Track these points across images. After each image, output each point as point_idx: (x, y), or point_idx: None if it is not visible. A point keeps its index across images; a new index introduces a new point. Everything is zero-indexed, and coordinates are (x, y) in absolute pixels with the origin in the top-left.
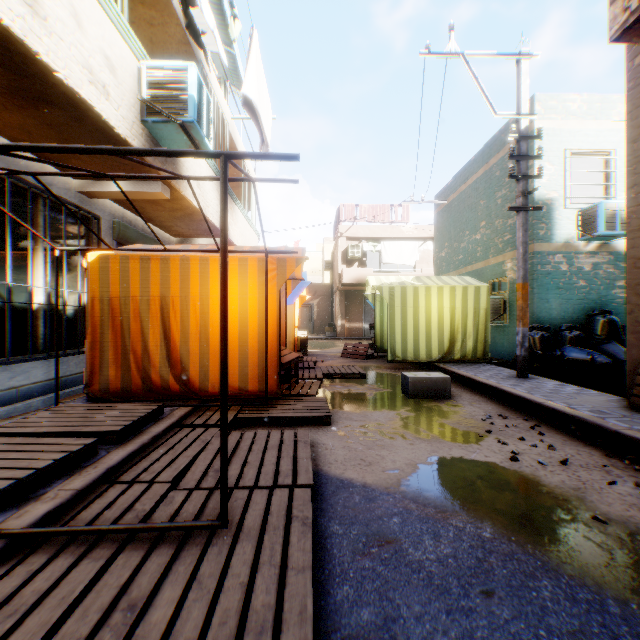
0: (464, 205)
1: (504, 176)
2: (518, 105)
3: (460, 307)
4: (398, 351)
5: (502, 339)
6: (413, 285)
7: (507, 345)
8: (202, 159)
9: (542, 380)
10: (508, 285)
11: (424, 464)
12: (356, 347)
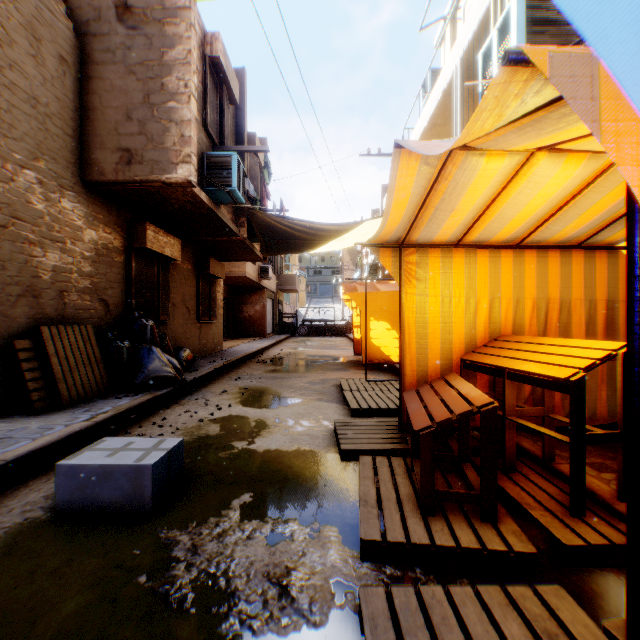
0: None
1: None
2: None
3: None
4: None
5: None
6: None
7: None
8: None
9: None
10: None
11: (283, 406)
12: None
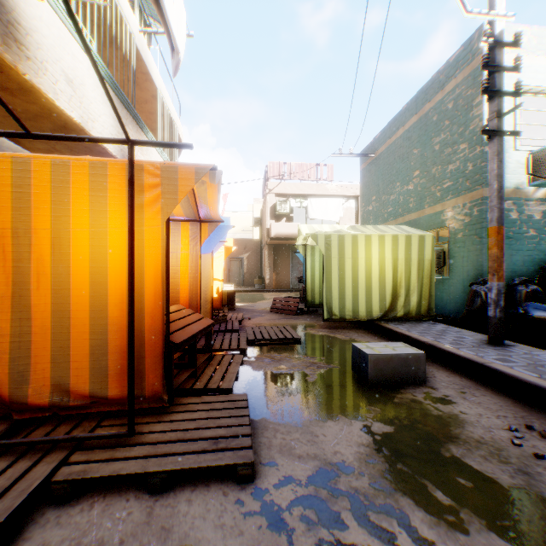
0: (394, 156)
1: (443, 119)
2: (491, 5)
3: (403, 258)
4: (335, 308)
5: (441, 293)
6: (352, 233)
7: (447, 300)
8: (79, 51)
9: (525, 349)
10: (448, 235)
11: None
12: (286, 302)
